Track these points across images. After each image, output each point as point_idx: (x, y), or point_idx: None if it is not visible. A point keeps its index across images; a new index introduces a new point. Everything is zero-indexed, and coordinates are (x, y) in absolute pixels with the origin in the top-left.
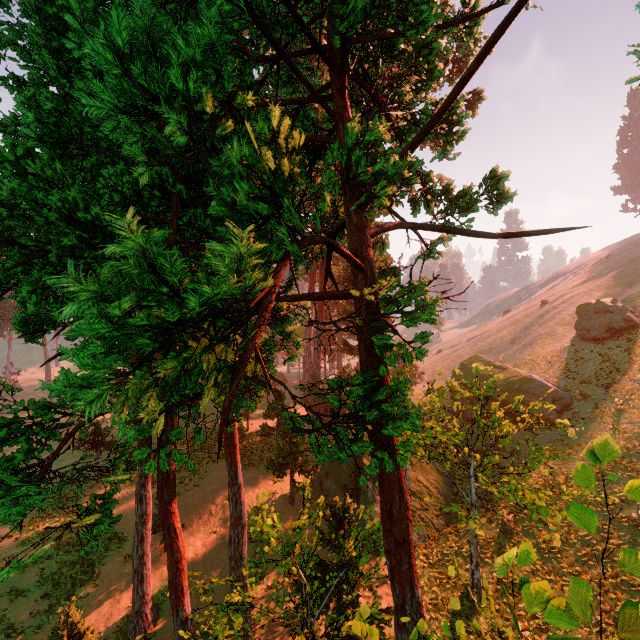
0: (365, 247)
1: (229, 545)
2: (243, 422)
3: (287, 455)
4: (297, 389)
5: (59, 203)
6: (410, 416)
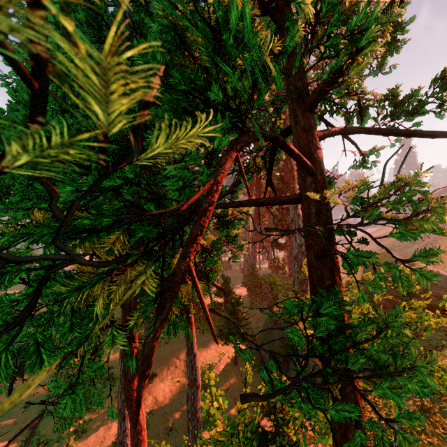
0: (314, 149)
1: (187, 400)
2: None
3: (232, 327)
4: (239, 273)
5: (21, 117)
6: (417, 372)
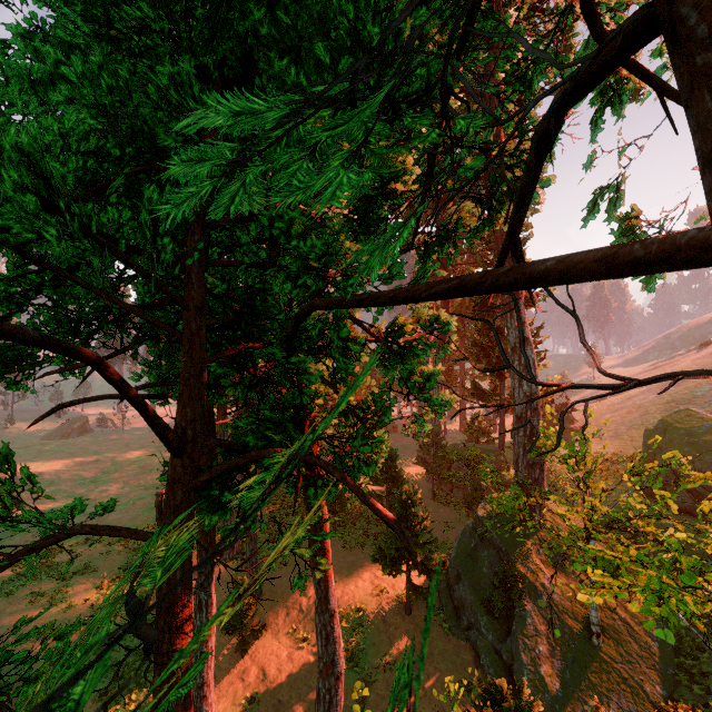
0: None
1: (316, 702)
2: None
3: (402, 545)
4: (410, 440)
5: None
6: None
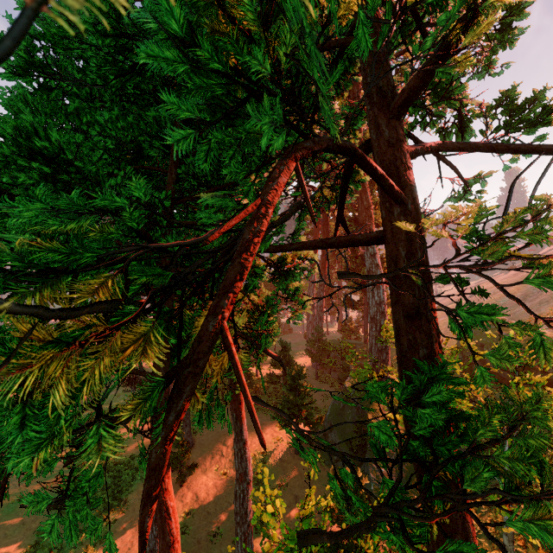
0: (403, 169)
1: (234, 500)
2: (253, 367)
3: (292, 406)
4: (301, 338)
5: (10, 129)
6: None
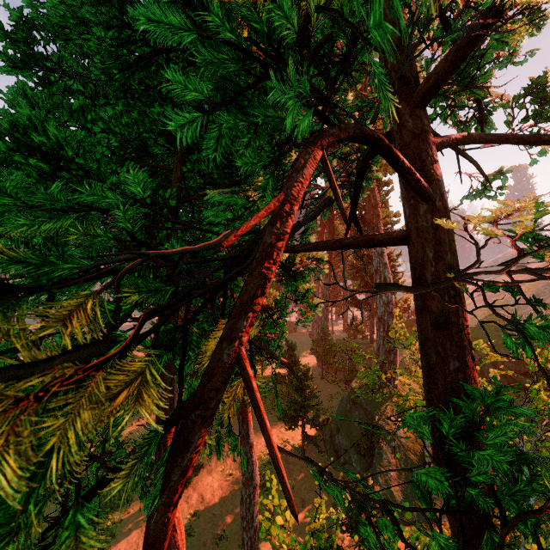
0: (430, 162)
1: (241, 504)
2: (258, 367)
3: (298, 407)
4: (306, 337)
5: (6, 123)
6: None
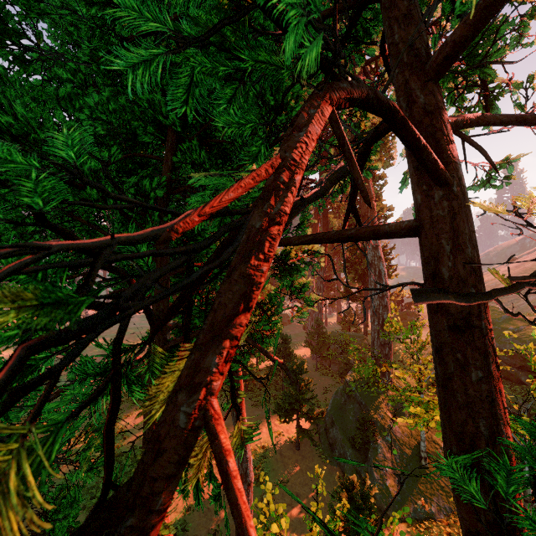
0: (445, 142)
1: None
2: (253, 359)
3: (293, 401)
4: (300, 330)
5: None
6: None
